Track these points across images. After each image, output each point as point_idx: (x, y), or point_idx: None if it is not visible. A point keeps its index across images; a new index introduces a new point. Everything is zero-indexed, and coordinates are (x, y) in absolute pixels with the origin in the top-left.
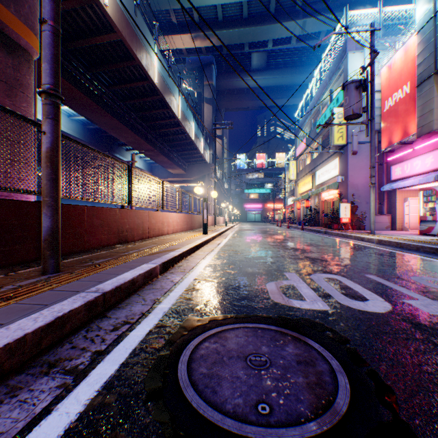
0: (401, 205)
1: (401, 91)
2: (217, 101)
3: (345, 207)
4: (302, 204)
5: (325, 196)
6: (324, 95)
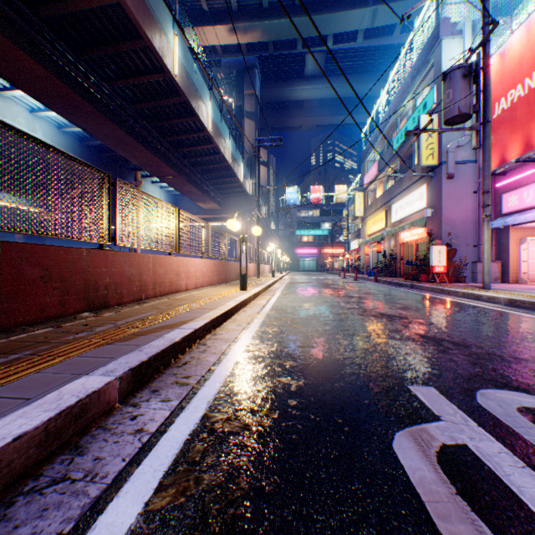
0: (516, 248)
1: (521, 86)
2: (262, 118)
3: (440, 250)
4: (372, 249)
5: (405, 237)
6: (404, 102)
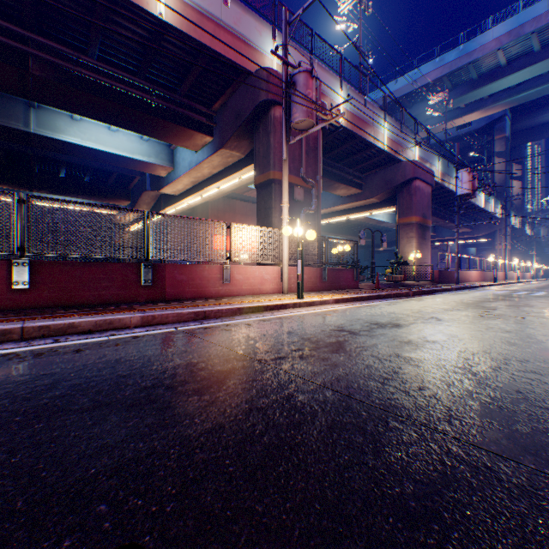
0: None
1: None
2: (513, 140)
3: None
4: None
5: None
6: None
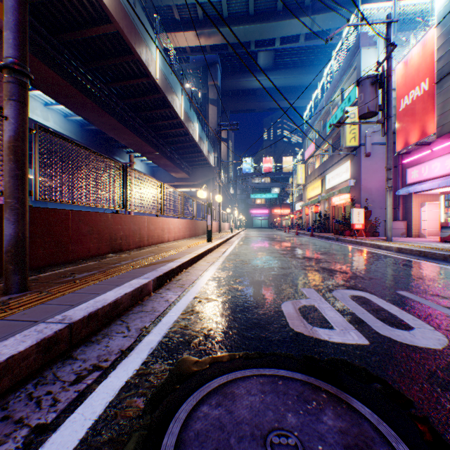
0: (417, 210)
1: (418, 88)
2: (223, 103)
3: (359, 212)
4: (311, 210)
5: (336, 201)
6: (334, 94)
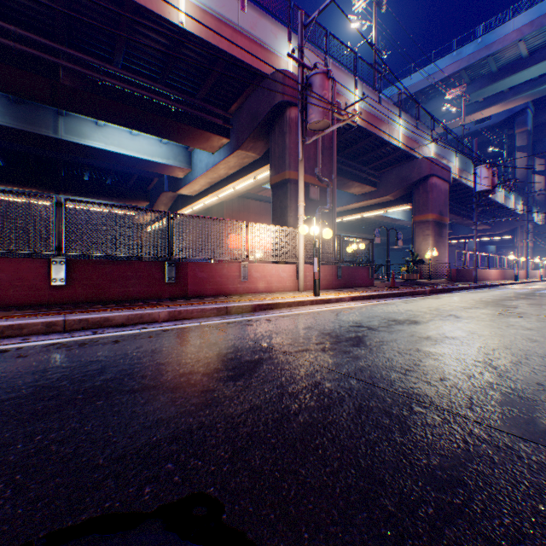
0: None
1: None
2: (535, 133)
3: None
4: None
5: None
6: None
